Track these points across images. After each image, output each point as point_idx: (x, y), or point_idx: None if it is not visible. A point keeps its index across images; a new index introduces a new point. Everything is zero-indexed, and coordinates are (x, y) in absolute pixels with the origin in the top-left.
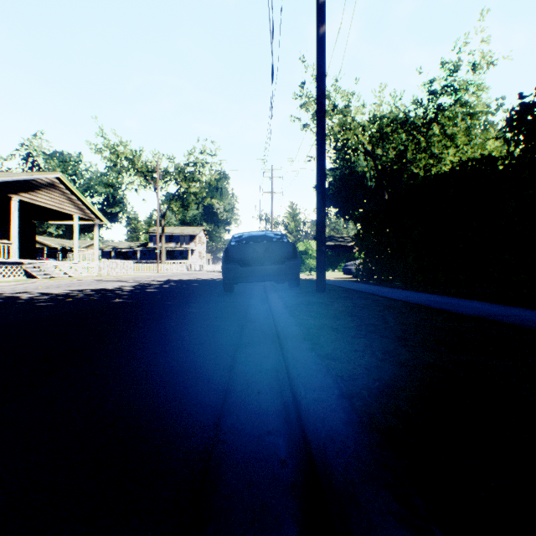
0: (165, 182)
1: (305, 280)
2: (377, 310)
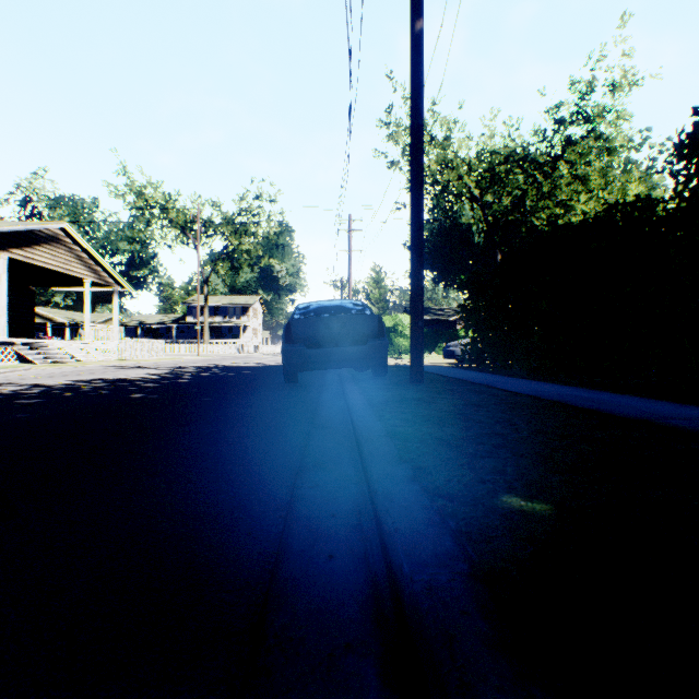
0: (208, 236)
1: (394, 366)
2: (499, 410)
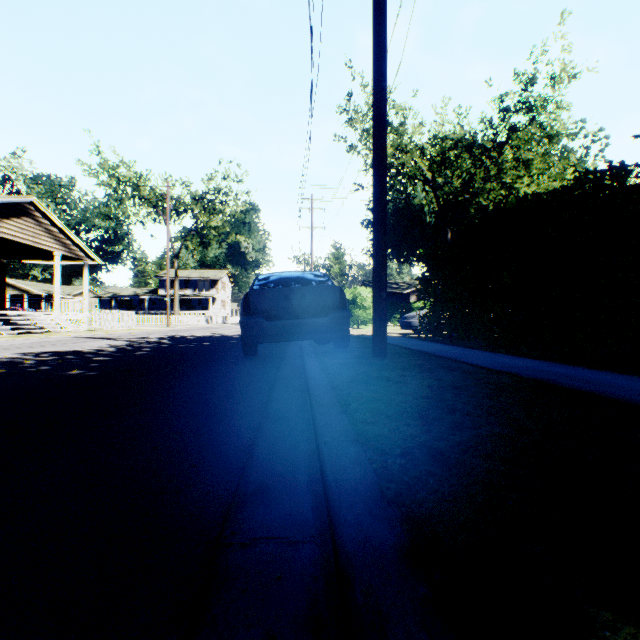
0: (179, 213)
1: (354, 336)
2: (483, 394)
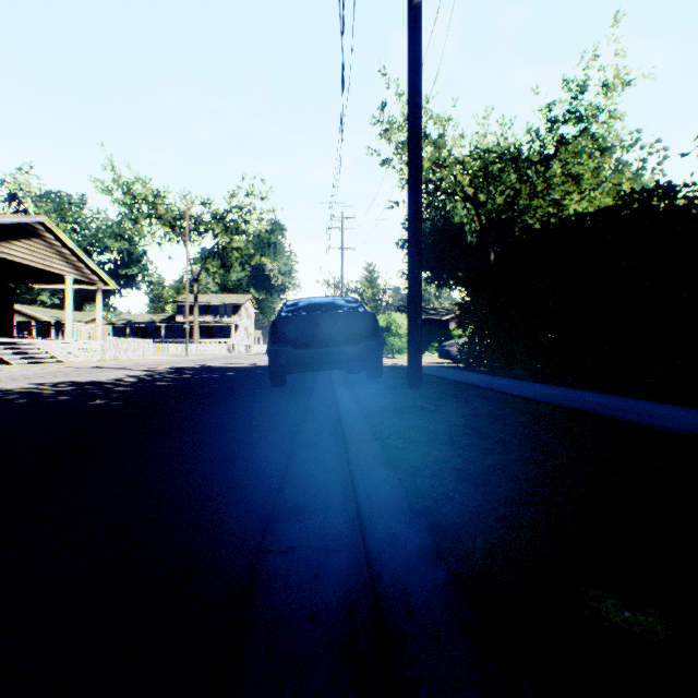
0: (198, 233)
1: (388, 366)
2: (518, 423)
